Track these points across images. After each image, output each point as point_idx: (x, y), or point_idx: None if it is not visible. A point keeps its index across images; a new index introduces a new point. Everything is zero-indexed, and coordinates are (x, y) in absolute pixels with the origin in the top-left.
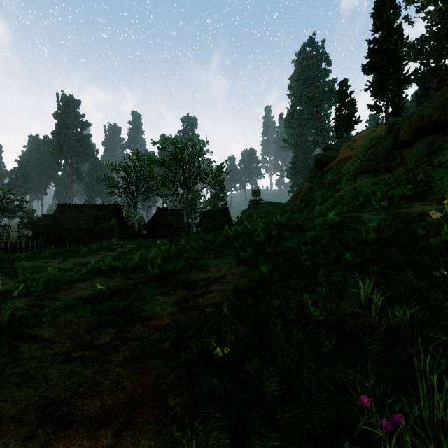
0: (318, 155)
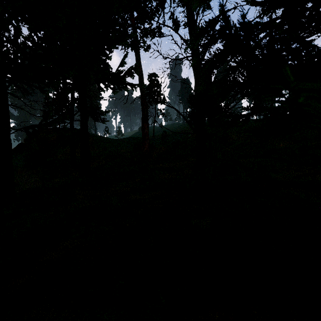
0: None
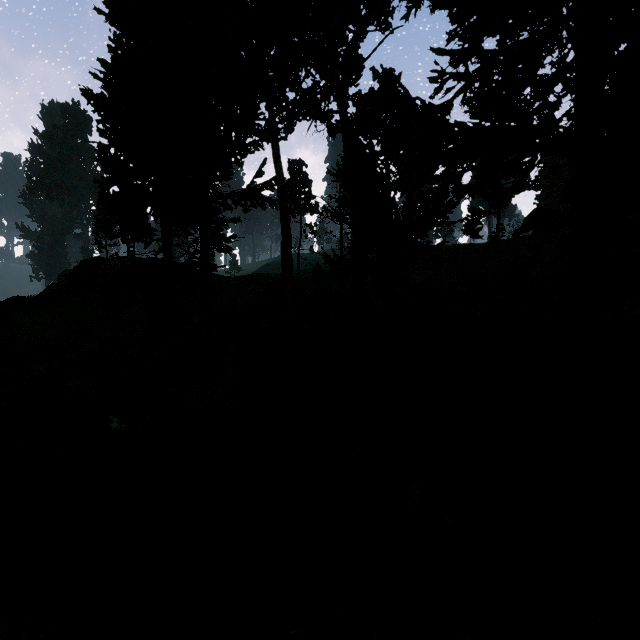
0: (77, 268)
